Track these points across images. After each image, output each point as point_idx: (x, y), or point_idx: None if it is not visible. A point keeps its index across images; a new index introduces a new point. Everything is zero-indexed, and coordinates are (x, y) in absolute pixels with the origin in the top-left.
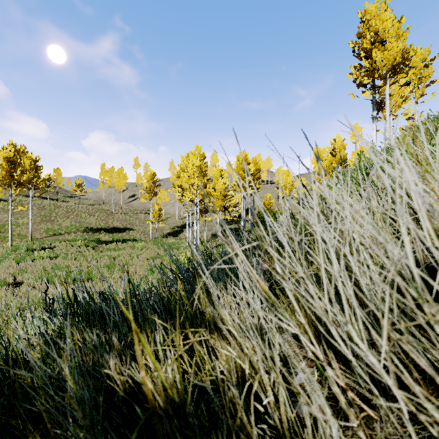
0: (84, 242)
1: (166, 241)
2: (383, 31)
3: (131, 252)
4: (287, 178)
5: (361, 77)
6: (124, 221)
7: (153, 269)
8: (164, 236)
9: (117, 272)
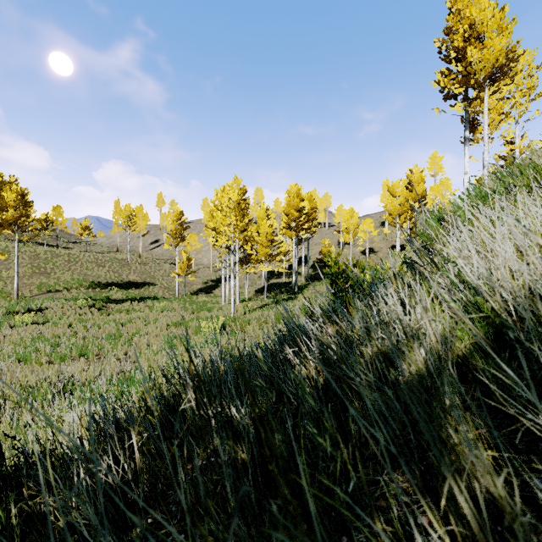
0: (86, 302)
1: (196, 299)
2: (480, 24)
3: (147, 316)
4: (350, 219)
5: (450, 85)
6: (143, 274)
7: (173, 342)
8: (194, 293)
9: (122, 346)
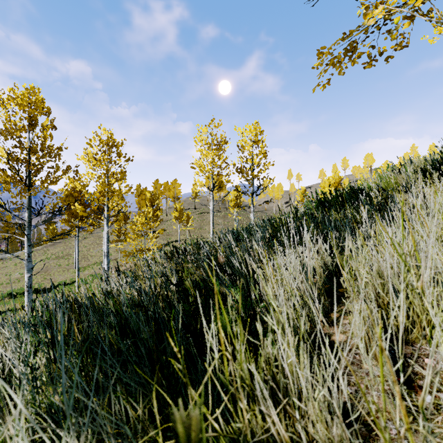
0: None
1: None
2: None
3: None
4: None
5: None
6: None
7: None
8: None
9: None
